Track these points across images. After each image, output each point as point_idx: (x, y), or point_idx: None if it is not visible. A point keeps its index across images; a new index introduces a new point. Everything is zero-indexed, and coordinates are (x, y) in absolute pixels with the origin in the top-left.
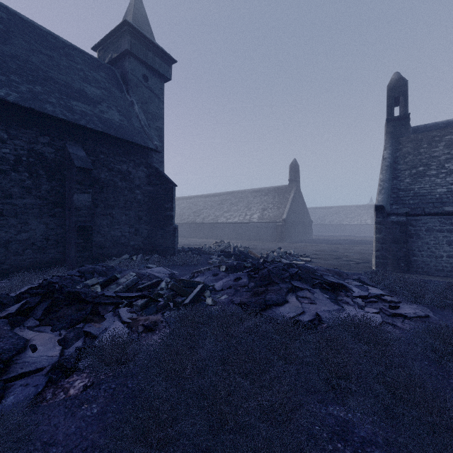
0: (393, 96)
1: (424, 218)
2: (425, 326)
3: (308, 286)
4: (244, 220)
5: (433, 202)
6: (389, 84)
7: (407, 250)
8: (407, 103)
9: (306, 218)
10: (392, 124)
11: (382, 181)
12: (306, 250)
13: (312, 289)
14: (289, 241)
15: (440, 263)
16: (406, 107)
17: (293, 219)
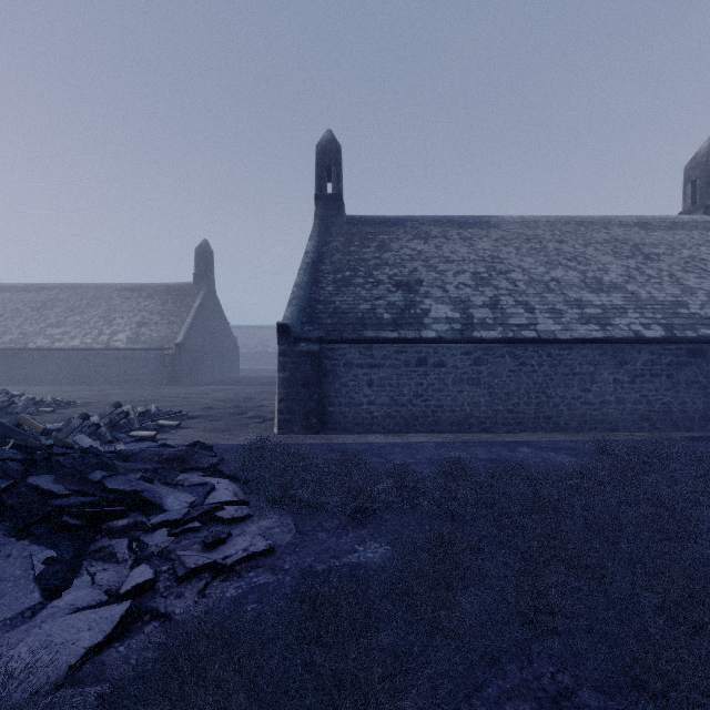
0: (323, 163)
1: (342, 347)
2: (245, 588)
3: (5, 534)
4: (95, 344)
5: (354, 324)
6: (319, 143)
7: (322, 397)
8: (340, 179)
9: (228, 342)
10: (322, 204)
11: (297, 286)
12: (201, 401)
13: None
14: (191, 382)
15: (360, 414)
16: (339, 185)
17: (200, 343)
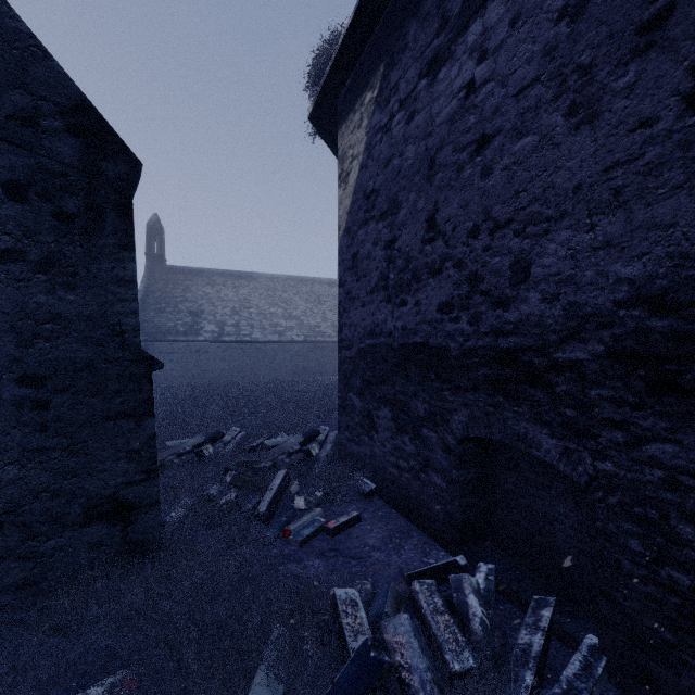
0: (152, 235)
1: (157, 344)
2: None
3: None
4: None
5: (164, 333)
6: (149, 223)
7: None
8: (162, 245)
9: None
10: (151, 259)
11: None
12: None
13: None
14: None
15: (167, 375)
16: (162, 249)
17: None
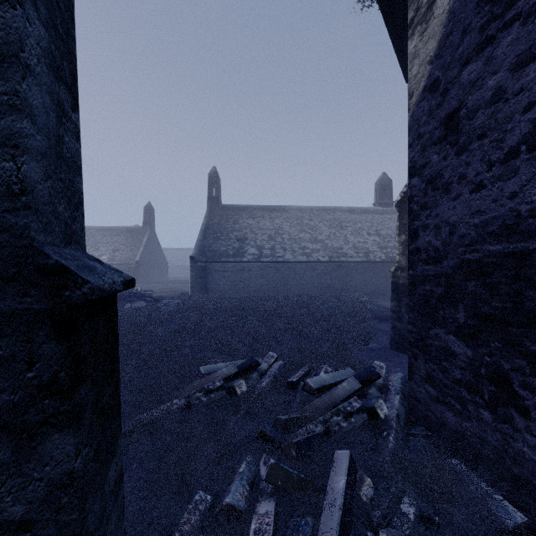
0: (211, 182)
1: (214, 264)
2: None
3: (139, 299)
4: None
5: (218, 255)
6: (209, 174)
7: (206, 282)
8: (218, 190)
9: (162, 260)
10: (210, 201)
11: (198, 240)
12: (155, 288)
13: (140, 300)
14: (143, 282)
15: (220, 288)
16: (218, 192)
17: (147, 261)
